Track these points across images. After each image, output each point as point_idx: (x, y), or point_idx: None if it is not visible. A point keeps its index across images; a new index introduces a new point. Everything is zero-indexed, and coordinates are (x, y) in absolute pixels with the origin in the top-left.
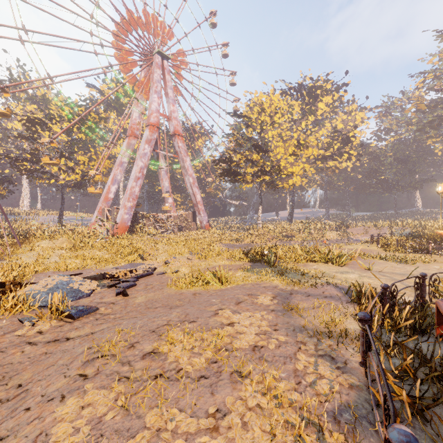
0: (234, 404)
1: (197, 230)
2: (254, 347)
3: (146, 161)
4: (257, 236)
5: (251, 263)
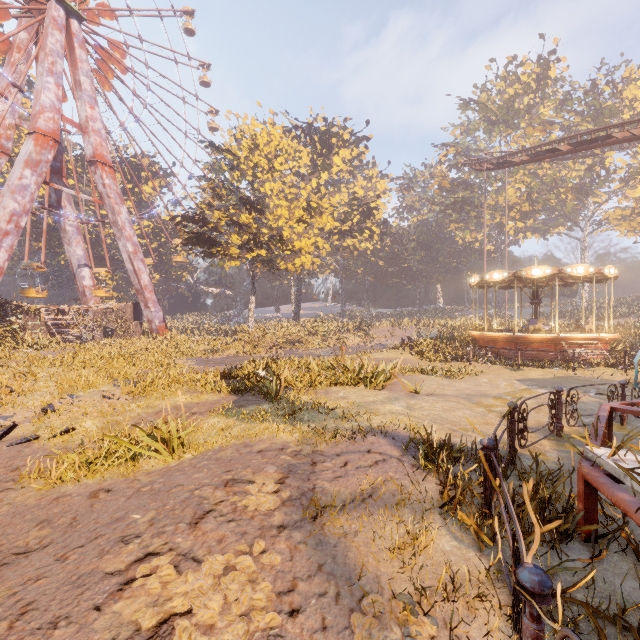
0: None
1: (143, 336)
2: None
3: (26, 202)
4: (248, 343)
5: (236, 395)
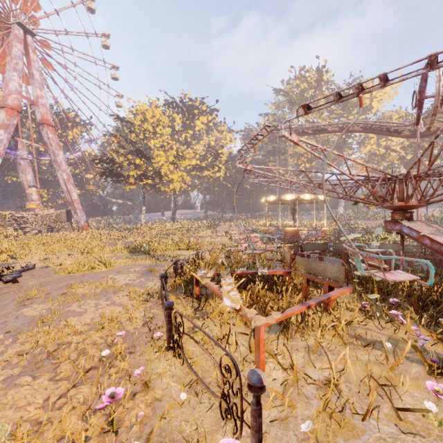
0: (115, 296)
1: (73, 231)
2: (127, 284)
3: (1, 150)
4: (140, 234)
5: (131, 254)
